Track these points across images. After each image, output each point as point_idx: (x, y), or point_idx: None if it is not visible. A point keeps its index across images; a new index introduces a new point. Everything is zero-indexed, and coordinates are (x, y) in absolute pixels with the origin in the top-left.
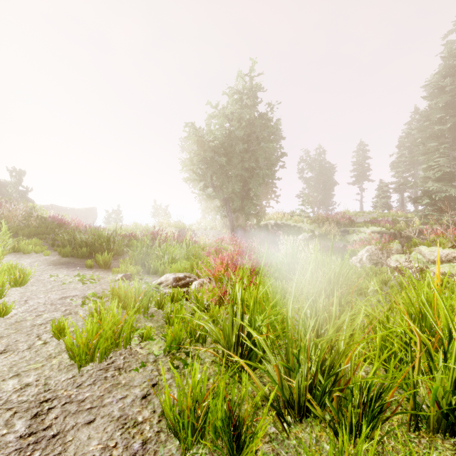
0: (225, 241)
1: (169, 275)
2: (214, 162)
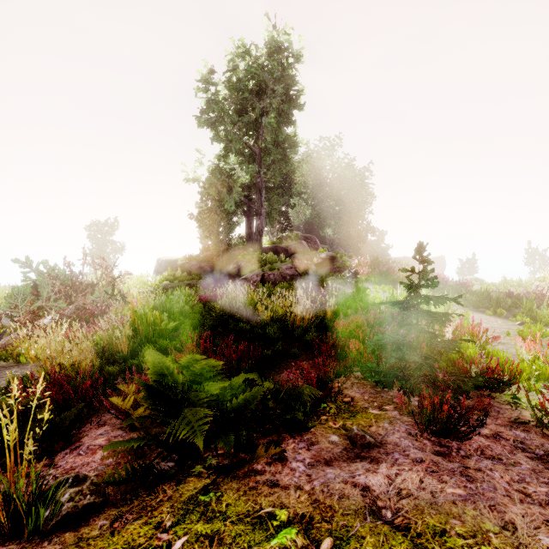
0: None
1: None
2: None
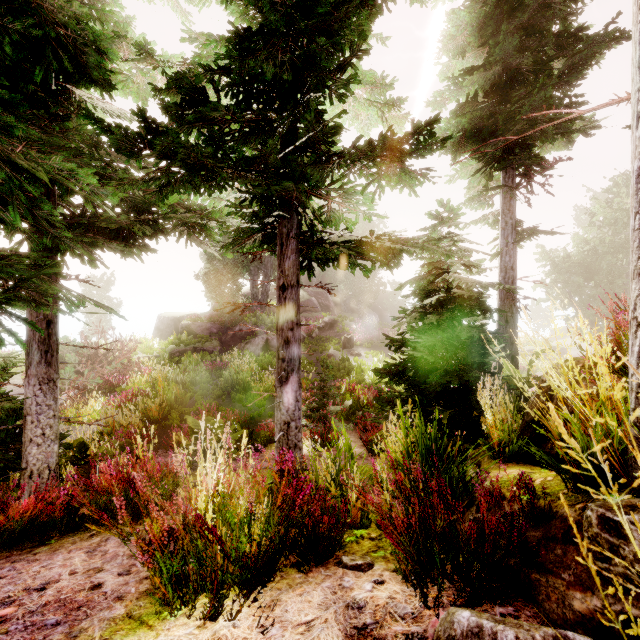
0: None
1: None
2: (567, 284)
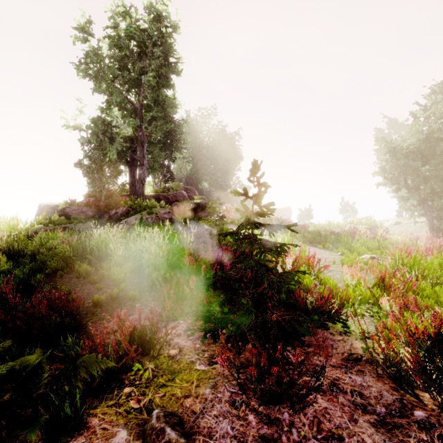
0: (421, 239)
1: (367, 255)
2: (407, 167)
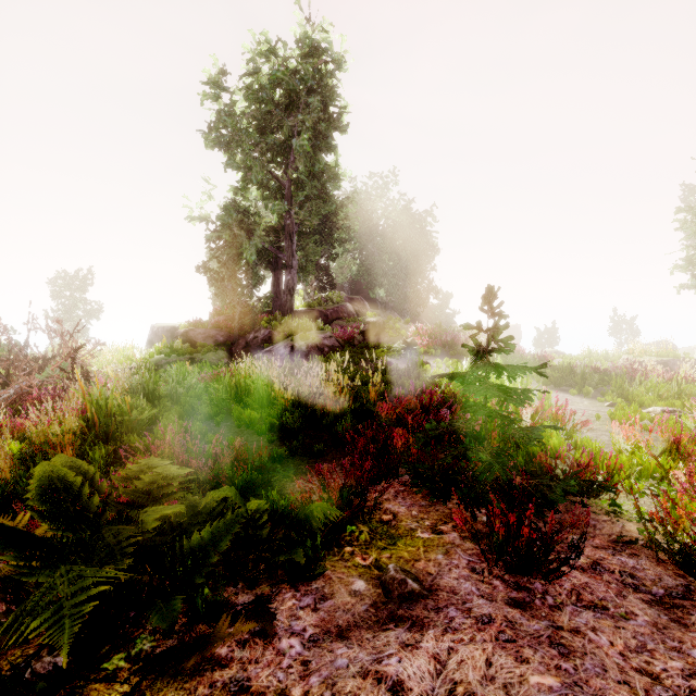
0: None
1: (657, 407)
2: None
